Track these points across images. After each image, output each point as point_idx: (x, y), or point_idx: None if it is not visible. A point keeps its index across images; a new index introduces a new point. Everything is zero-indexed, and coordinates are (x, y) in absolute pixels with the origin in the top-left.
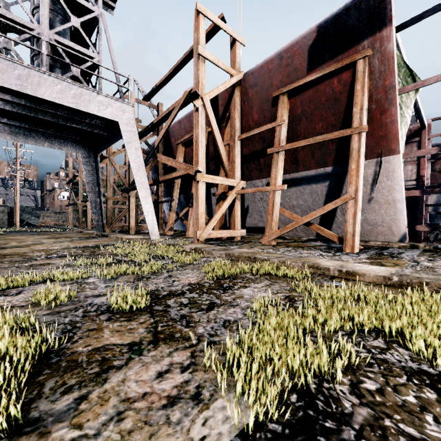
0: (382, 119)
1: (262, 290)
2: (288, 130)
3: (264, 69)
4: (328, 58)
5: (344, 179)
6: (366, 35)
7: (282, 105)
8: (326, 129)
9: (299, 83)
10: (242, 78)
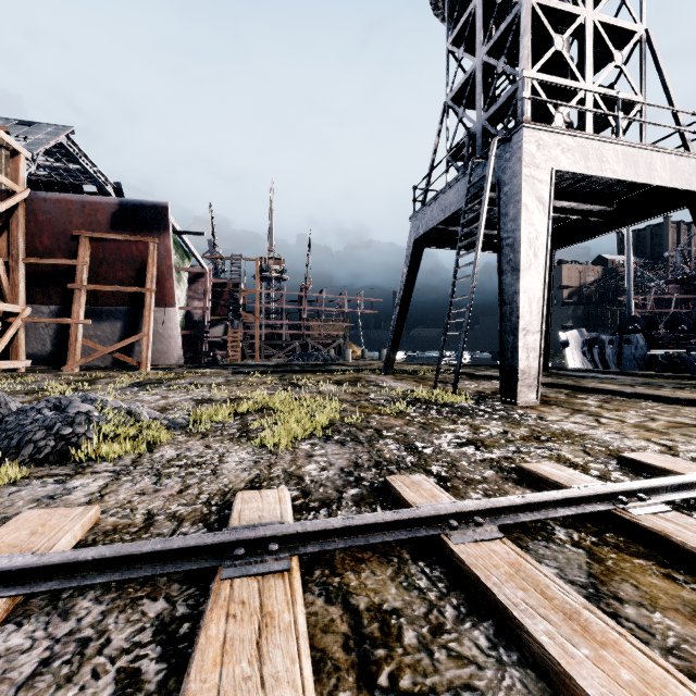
0: (166, 284)
1: (108, 380)
2: (89, 268)
3: (62, 205)
4: (129, 229)
5: (141, 318)
6: (155, 229)
7: (84, 246)
8: (126, 278)
9: (103, 235)
10: (28, 197)
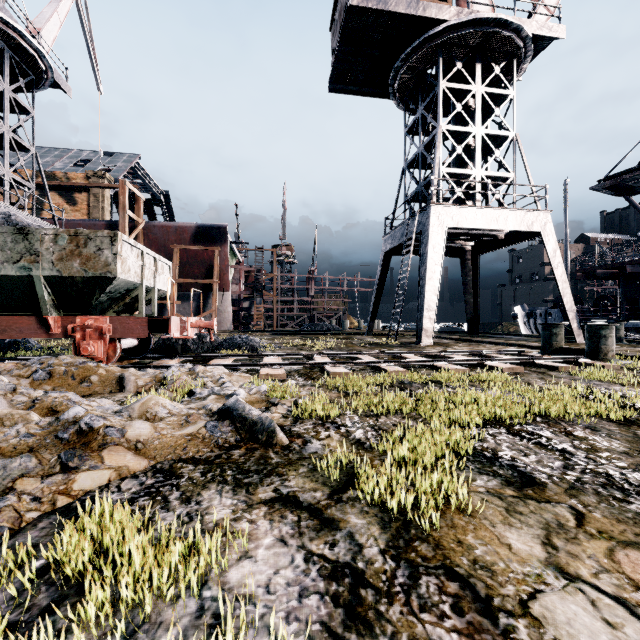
0: (224, 277)
1: None
2: (178, 268)
3: (164, 229)
4: (203, 243)
5: (208, 299)
6: (219, 242)
7: (176, 254)
8: (200, 274)
9: (187, 247)
10: (145, 225)
